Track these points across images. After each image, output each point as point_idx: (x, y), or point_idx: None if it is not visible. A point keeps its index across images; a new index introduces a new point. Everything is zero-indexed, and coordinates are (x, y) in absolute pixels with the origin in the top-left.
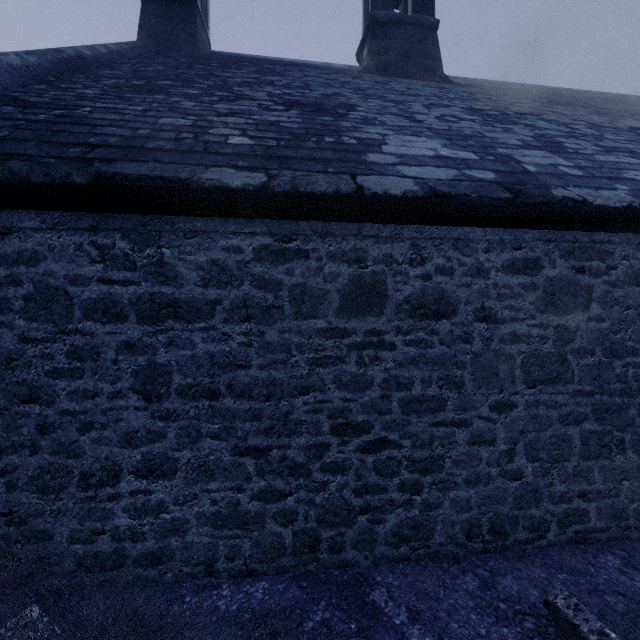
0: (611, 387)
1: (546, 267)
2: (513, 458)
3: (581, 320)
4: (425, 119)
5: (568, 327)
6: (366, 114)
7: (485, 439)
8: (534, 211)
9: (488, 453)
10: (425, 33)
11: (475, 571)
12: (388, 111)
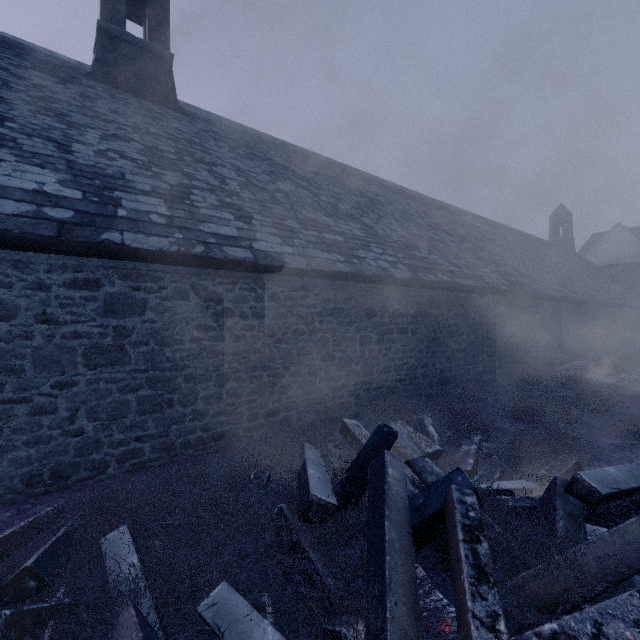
0: (163, 365)
1: (107, 285)
2: (75, 421)
3: (138, 322)
4: (80, 150)
5: (126, 327)
6: (9, 132)
7: (47, 410)
8: (80, 247)
9: (50, 420)
10: (159, 62)
11: (21, 507)
12: (45, 134)
